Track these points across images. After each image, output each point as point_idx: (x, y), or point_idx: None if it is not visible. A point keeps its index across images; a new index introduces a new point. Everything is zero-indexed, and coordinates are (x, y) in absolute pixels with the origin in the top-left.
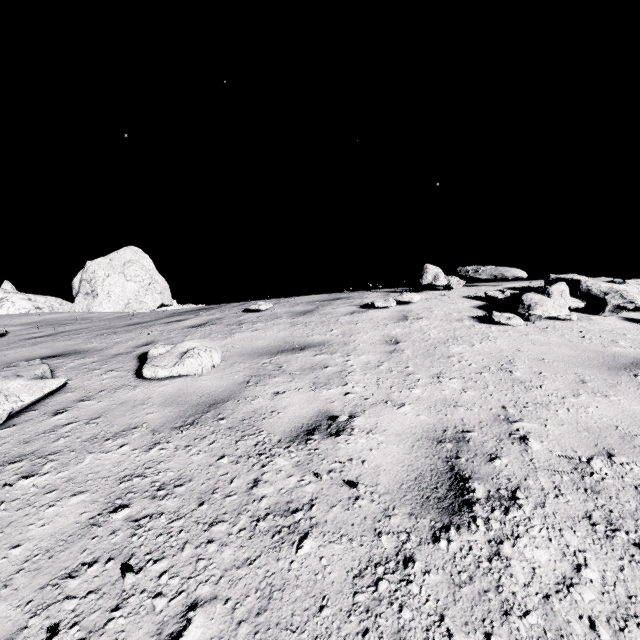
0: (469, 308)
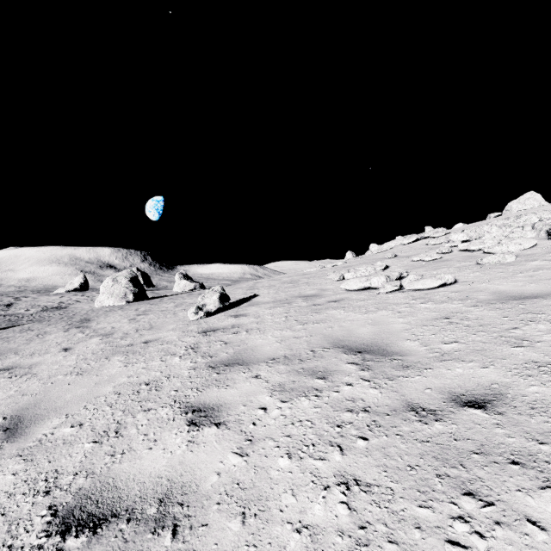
0: None
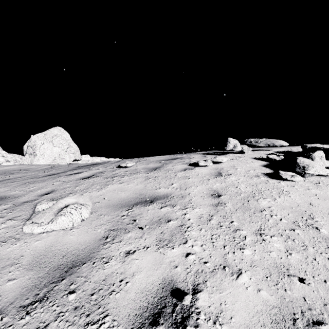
0: (259, 166)
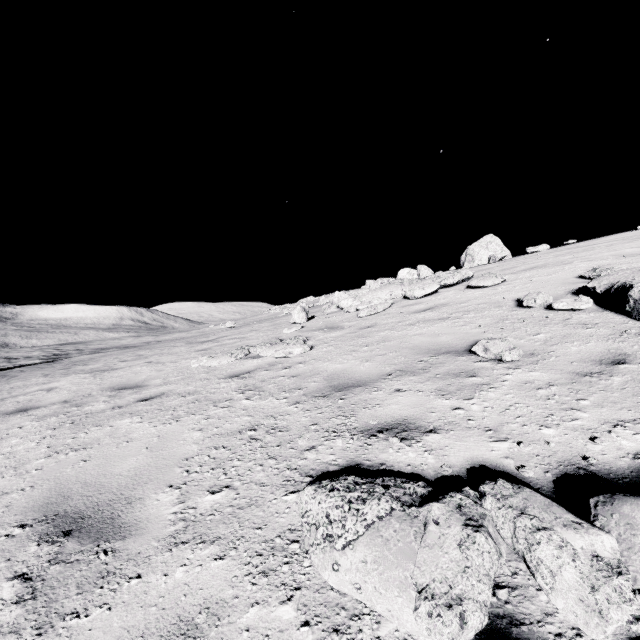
0: None
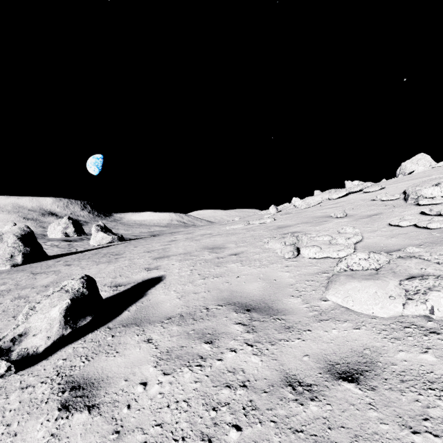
0: None
